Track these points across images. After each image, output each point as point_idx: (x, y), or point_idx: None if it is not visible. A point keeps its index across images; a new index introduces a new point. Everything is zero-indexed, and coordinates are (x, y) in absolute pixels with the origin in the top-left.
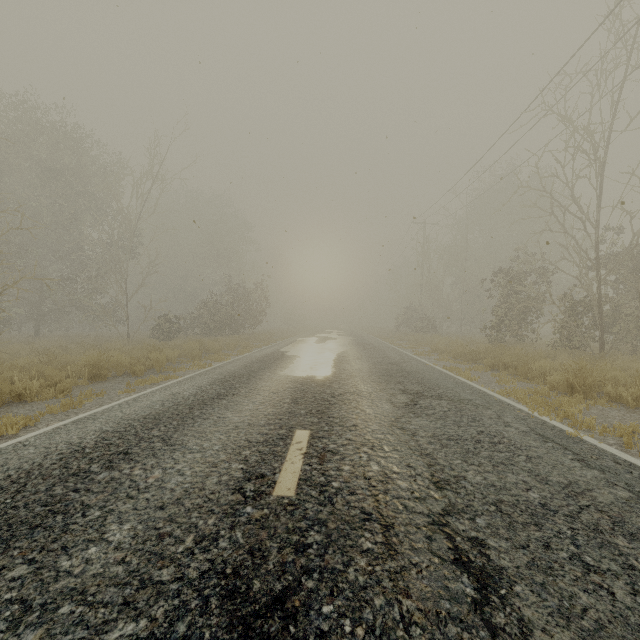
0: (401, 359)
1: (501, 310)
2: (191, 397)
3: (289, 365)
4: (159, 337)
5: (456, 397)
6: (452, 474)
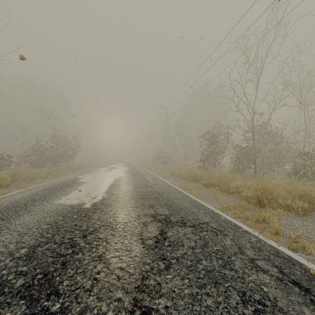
0: (154, 182)
1: (205, 152)
2: None
3: (72, 191)
4: None
5: (196, 221)
6: None
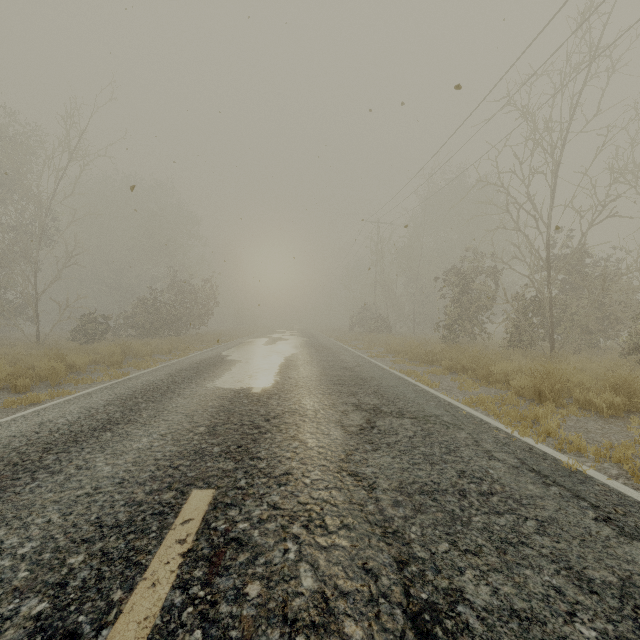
0: (355, 362)
1: (454, 309)
2: (63, 428)
3: (224, 373)
4: (80, 339)
5: (420, 413)
6: (440, 585)
